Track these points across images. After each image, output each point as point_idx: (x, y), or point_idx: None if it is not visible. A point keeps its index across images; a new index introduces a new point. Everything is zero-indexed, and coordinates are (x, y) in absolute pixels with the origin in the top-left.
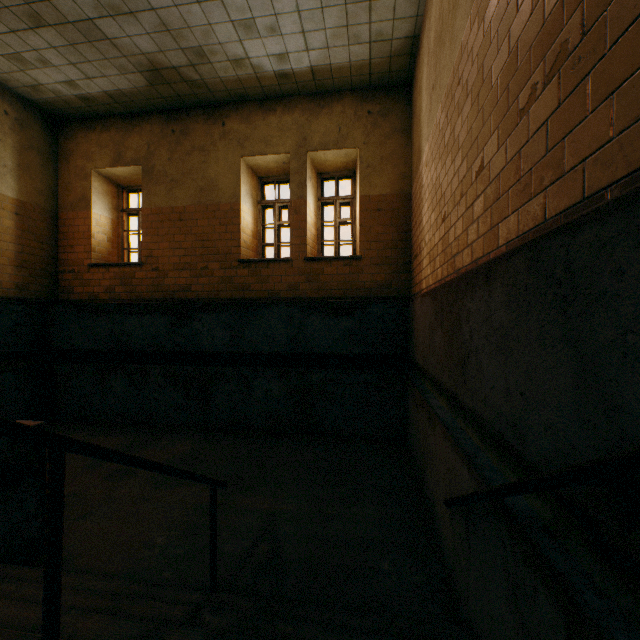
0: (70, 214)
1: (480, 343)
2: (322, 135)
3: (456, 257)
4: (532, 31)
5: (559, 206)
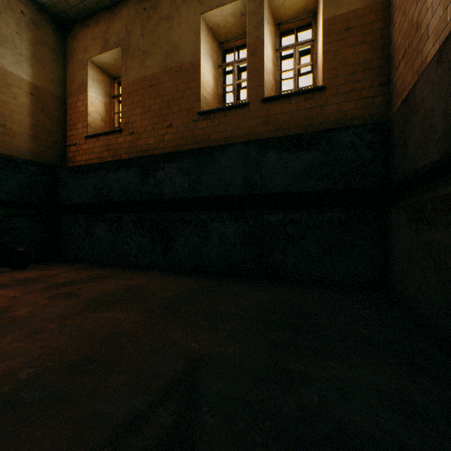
0: (74, 99)
1: None
2: None
3: None
4: None
5: None
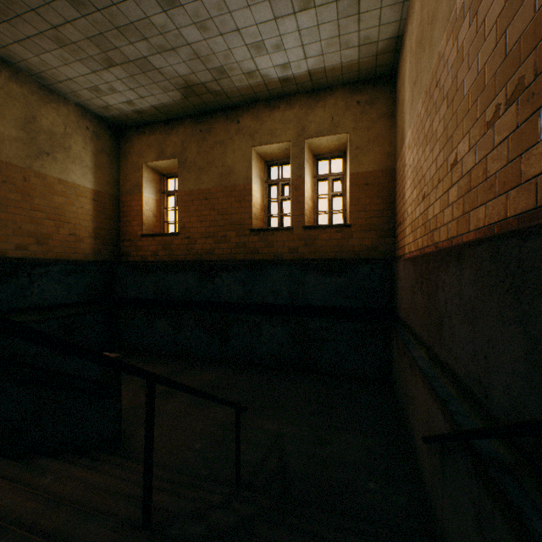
0: (128, 198)
1: (453, 310)
2: (317, 124)
3: (434, 232)
4: (496, 60)
5: (517, 208)
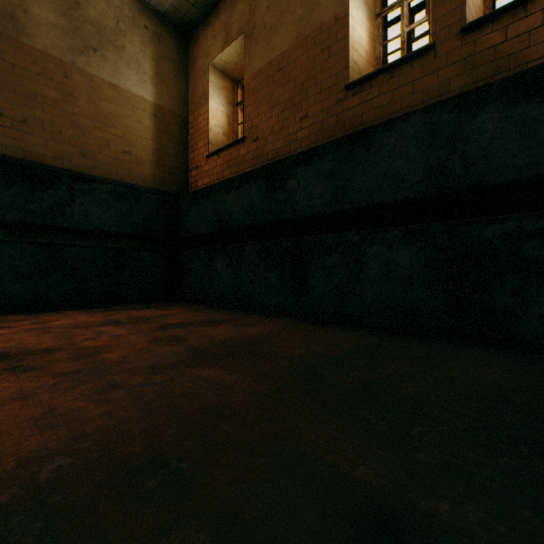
0: (195, 115)
1: None
2: None
3: None
4: None
5: None
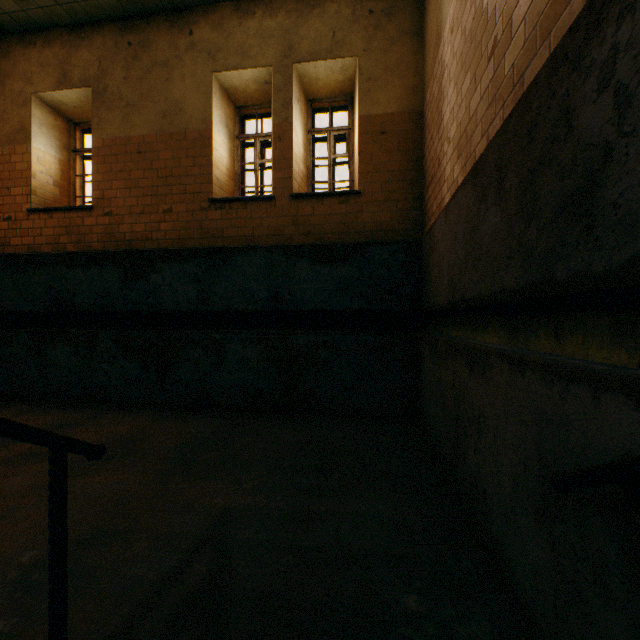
0: (5, 149)
1: None
2: (312, 42)
3: (529, 68)
4: None
5: None
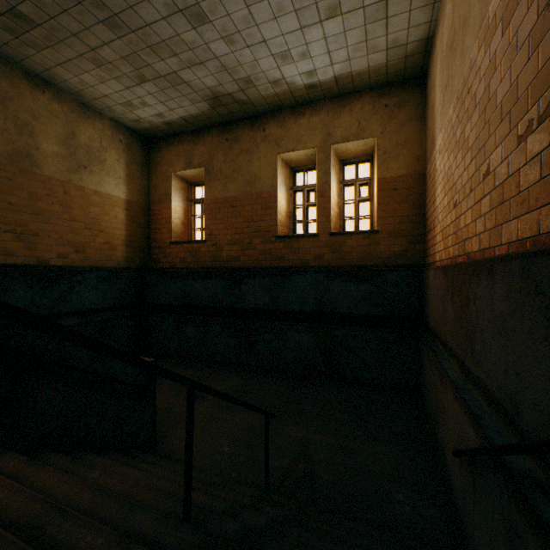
0: (157, 206)
1: (484, 324)
2: (344, 130)
3: (466, 242)
4: (529, 75)
5: (549, 226)
